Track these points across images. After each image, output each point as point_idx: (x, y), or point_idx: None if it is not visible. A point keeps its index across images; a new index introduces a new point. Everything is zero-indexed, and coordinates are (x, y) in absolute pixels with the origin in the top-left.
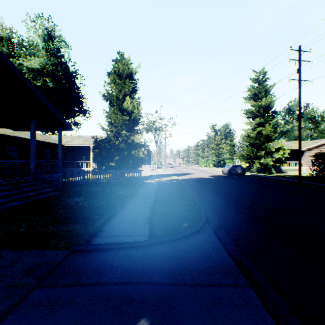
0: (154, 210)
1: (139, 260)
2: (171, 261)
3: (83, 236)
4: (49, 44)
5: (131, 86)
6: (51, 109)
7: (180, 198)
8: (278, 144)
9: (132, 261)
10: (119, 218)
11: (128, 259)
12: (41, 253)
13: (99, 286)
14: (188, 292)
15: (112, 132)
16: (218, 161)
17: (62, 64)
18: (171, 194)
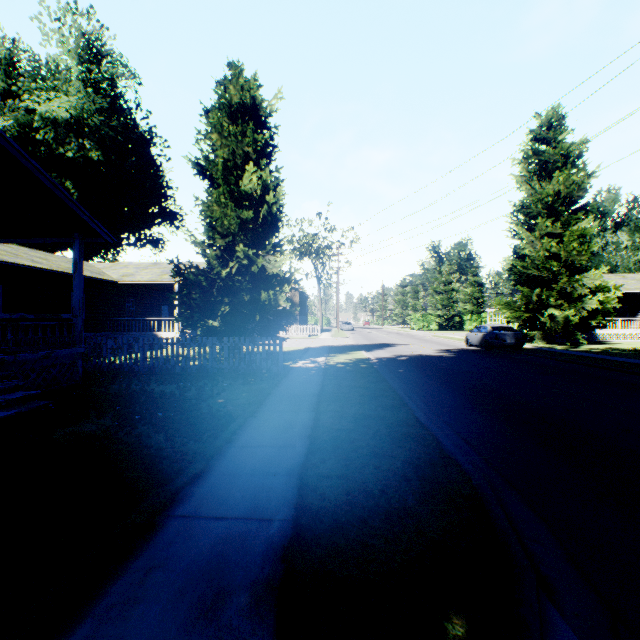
0: (308, 496)
1: None
2: None
3: None
4: (91, 68)
5: (259, 139)
6: (42, 180)
7: (388, 429)
8: (594, 280)
9: None
10: (160, 552)
11: None
12: None
13: None
14: None
15: (215, 250)
16: (449, 318)
17: (119, 113)
18: (359, 409)
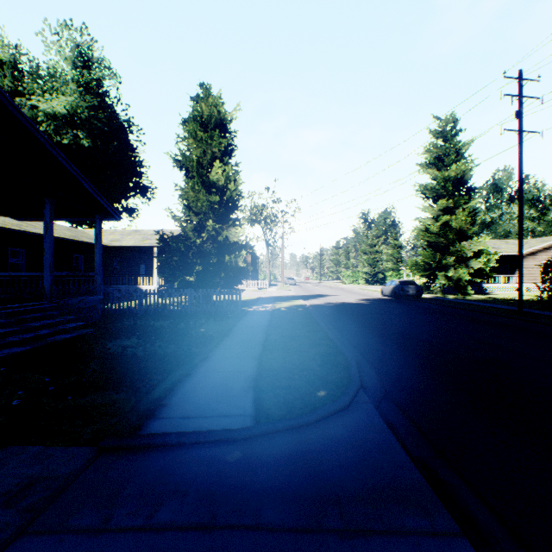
0: (264, 365)
1: (233, 471)
2: (297, 473)
3: (128, 418)
4: (83, 73)
5: (223, 142)
6: (81, 182)
7: (309, 341)
8: (478, 245)
9: (219, 474)
10: (199, 380)
11: (211, 468)
12: (44, 453)
13: (149, 534)
14: (334, 550)
15: (190, 224)
16: (373, 274)
17: (105, 108)
18: (294, 332)
